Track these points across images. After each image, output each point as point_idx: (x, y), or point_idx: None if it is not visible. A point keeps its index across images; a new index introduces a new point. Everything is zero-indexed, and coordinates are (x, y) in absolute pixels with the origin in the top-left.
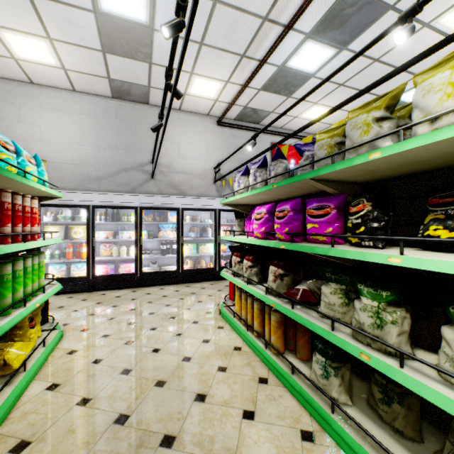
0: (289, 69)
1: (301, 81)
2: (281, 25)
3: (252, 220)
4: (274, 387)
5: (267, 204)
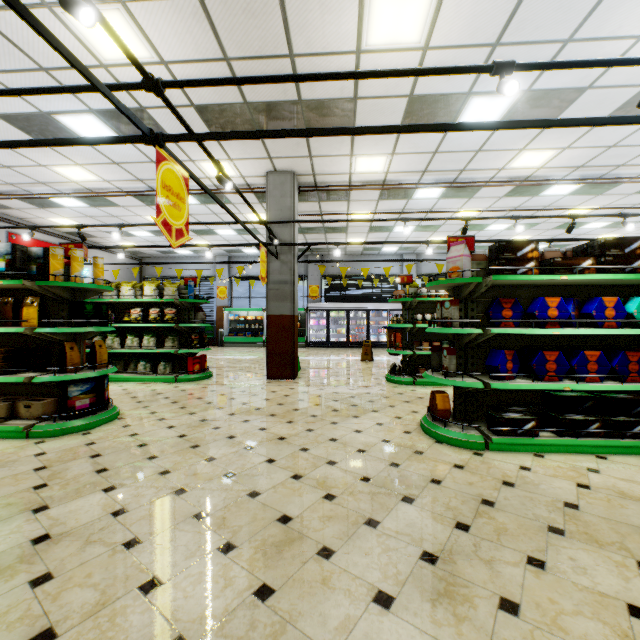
0: (50, 200)
1: (57, 206)
2: (53, 188)
3: None
4: None
5: None
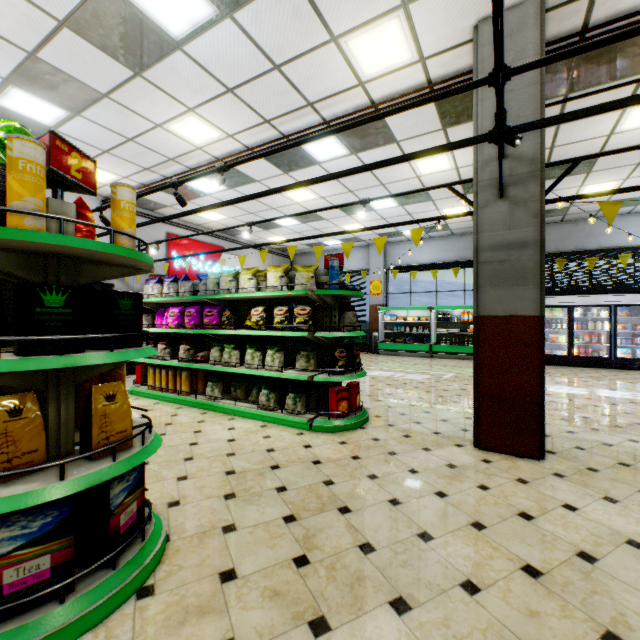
0: (189, 186)
1: (199, 195)
2: (184, 165)
3: (166, 317)
4: (186, 408)
5: (178, 307)
